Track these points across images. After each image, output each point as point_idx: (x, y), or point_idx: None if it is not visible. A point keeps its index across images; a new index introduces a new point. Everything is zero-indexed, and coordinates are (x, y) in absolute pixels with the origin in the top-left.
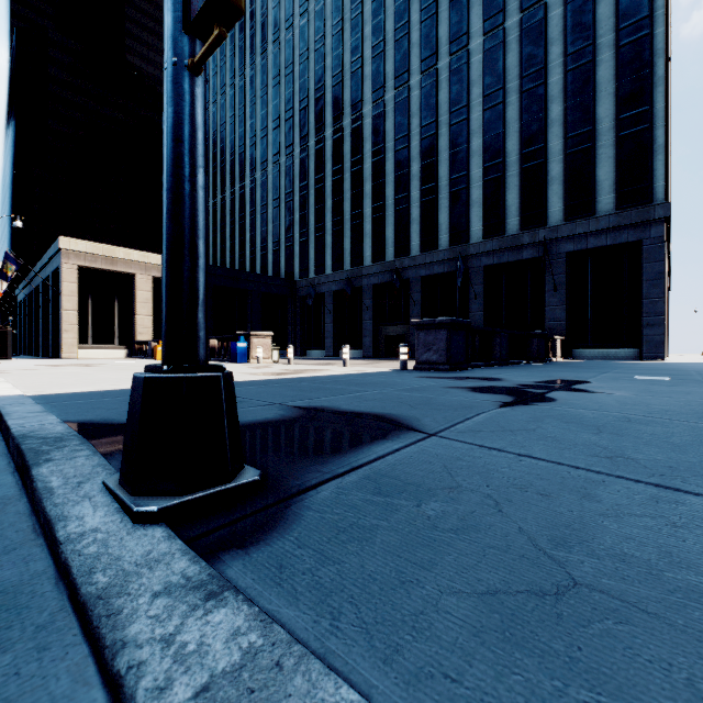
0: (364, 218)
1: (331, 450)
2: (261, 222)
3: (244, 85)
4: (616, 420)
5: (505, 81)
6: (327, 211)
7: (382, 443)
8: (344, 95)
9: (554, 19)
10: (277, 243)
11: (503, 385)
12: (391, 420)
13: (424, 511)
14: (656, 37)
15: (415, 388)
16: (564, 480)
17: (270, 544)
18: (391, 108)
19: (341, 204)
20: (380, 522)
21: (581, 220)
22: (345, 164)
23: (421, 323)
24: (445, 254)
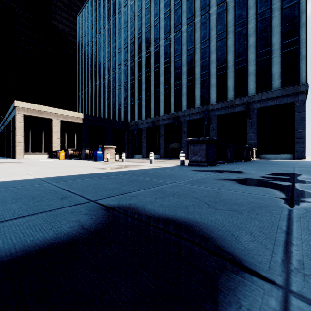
0: (160, 93)
1: None
2: (113, 96)
3: (105, 33)
4: None
5: (227, 27)
6: (143, 90)
7: None
8: (151, 36)
9: None
10: (120, 105)
11: (251, 177)
12: (204, 239)
13: None
14: (301, 4)
15: (197, 180)
16: None
17: None
18: (173, 41)
19: (149, 87)
20: None
21: (264, 92)
22: (151, 68)
23: (191, 140)
24: (198, 109)
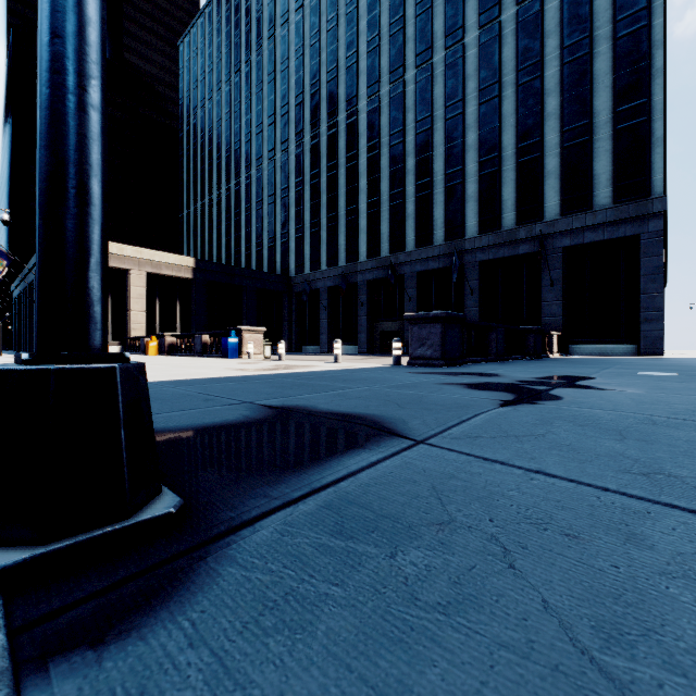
0: (359, 213)
1: (290, 464)
2: (257, 218)
3: (239, 81)
4: (639, 422)
5: (501, 75)
6: (322, 207)
7: (357, 453)
8: (339, 90)
9: (550, 11)
10: (272, 239)
11: (501, 381)
12: (373, 422)
13: (400, 566)
14: (654, 29)
15: (406, 384)
16: (594, 510)
17: (147, 636)
18: (386, 103)
19: (336, 200)
20: (332, 588)
21: (578, 214)
22: (340, 159)
23: (414, 317)
24: (440, 249)
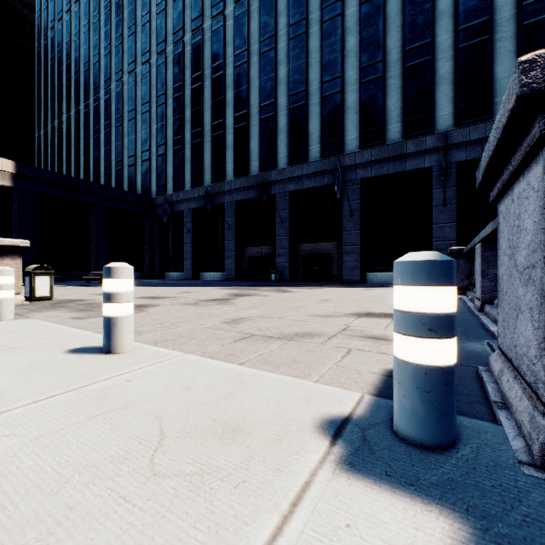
0: (226, 128)
1: None
2: (116, 135)
3: None
4: None
5: None
6: (186, 122)
7: None
8: None
9: None
10: (133, 157)
11: None
12: None
13: None
14: None
15: None
16: None
17: None
18: (256, 7)
19: (201, 114)
20: None
21: (476, 124)
22: (205, 70)
23: None
24: (316, 166)
